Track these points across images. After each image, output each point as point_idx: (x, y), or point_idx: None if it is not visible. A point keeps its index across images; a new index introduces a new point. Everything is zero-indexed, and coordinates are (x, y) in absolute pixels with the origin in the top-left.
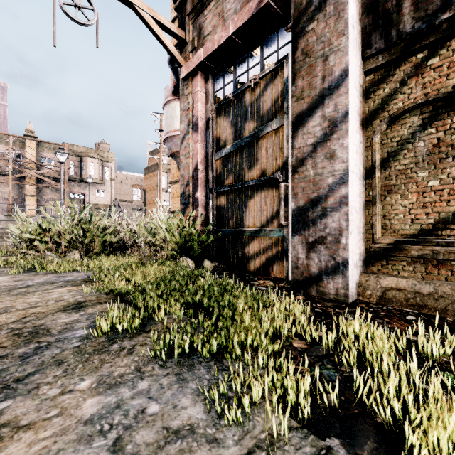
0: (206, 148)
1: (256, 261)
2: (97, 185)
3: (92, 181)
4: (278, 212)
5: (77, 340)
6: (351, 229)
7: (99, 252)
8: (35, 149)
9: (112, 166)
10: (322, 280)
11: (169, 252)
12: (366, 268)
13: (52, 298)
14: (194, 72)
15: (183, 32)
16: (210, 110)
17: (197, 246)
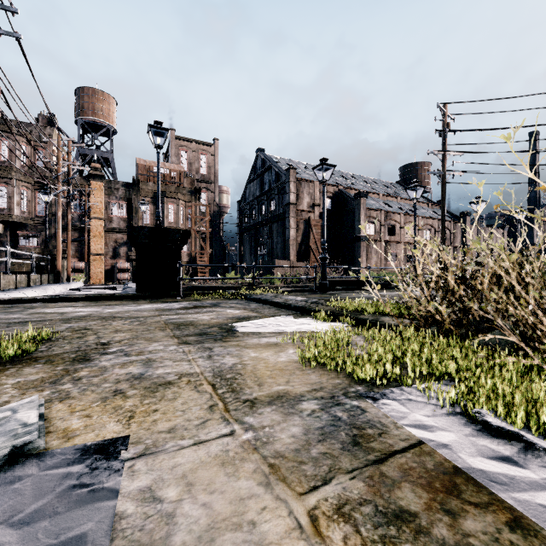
0: None
1: None
2: None
3: None
4: None
5: None
6: None
7: None
8: None
9: None
10: None
11: None
12: None
13: None
14: None
15: None
16: None
17: None
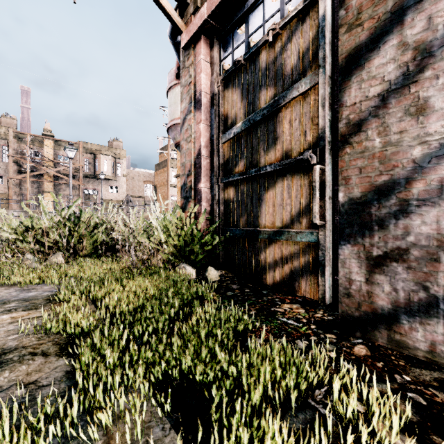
0: (211, 130)
1: (275, 273)
2: (109, 181)
3: (105, 178)
4: (308, 208)
5: None
6: None
7: (88, 253)
8: (52, 148)
9: (124, 162)
10: (399, 322)
11: (166, 256)
12: None
13: None
14: (196, 38)
15: None
16: (216, 82)
17: (199, 249)
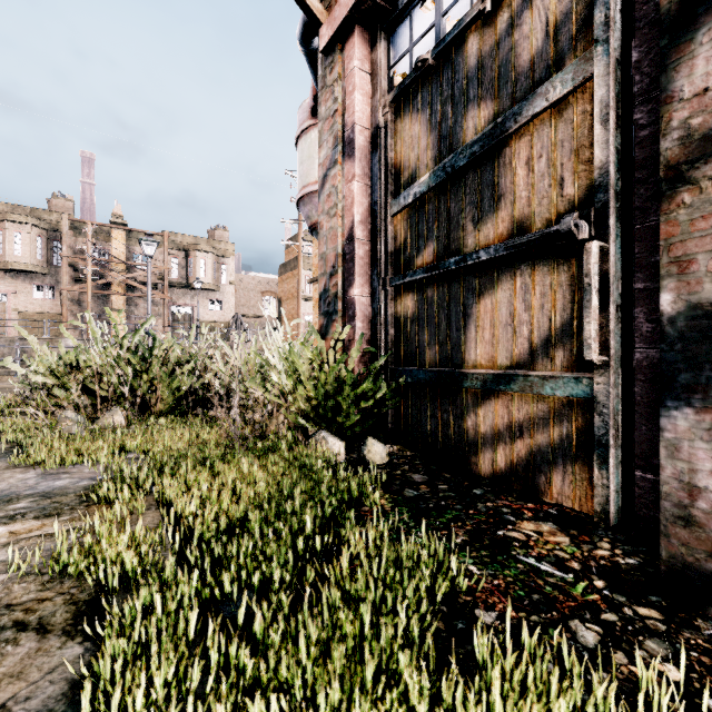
0: (372, 193)
1: (497, 454)
2: (209, 292)
3: (203, 287)
4: (567, 329)
5: None
6: None
7: (166, 409)
8: (124, 242)
9: (232, 263)
10: None
11: (292, 416)
12: None
13: None
14: (346, 30)
15: None
16: (381, 107)
17: (351, 406)
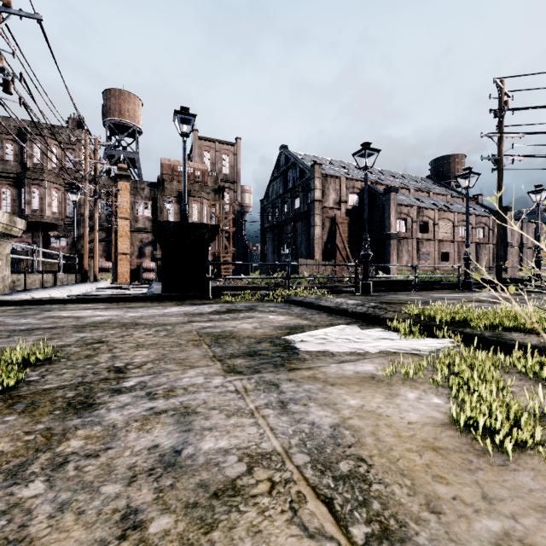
0: None
1: None
2: None
3: None
4: None
5: None
6: None
7: None
8: None
9: None
10: None
11: None
12: None
13: None
14: None
15: None
16: None
17: None
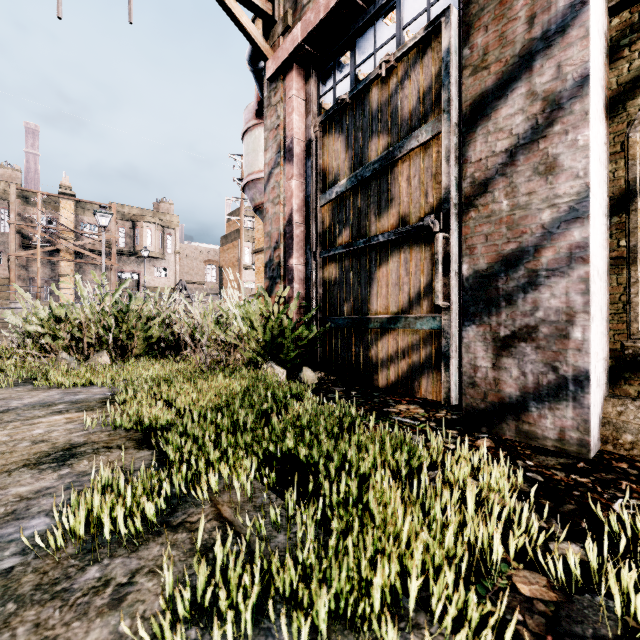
0: (306, 188)
1: (389, 371)
2: (155, 260)
3: (149, 255)
4: (430, 287)
5: (16, 551)
6: (593, 312)
7: (141, 353)
8: (72, 212)
9: (177, 233)
10: (528, 410)
11: (247, 354)
12: (612, 387)
13: (30, 435)
14: (287, 67)
15: (269, 4)
16: (313, 126)
17: (291, 345)
